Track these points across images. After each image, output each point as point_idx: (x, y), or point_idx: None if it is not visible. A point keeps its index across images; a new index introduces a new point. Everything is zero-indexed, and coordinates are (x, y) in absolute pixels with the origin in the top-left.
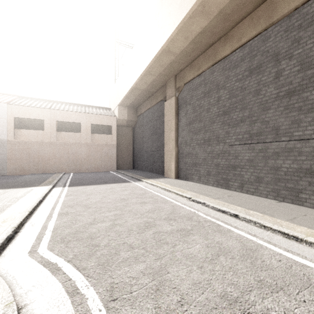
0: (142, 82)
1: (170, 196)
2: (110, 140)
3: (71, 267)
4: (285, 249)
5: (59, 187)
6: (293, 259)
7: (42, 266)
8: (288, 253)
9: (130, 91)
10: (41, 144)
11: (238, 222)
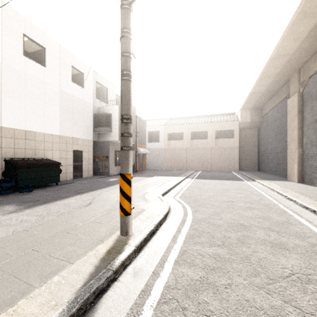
0: (259, 86)
1: (270, 193)
2: (232, 143)
3: (185, 203)
4: None
5: (189, 178)
6: None
7: (176, 201)
8: None
9: (249, 96)
10: (181, 150)
11: (311, 215)
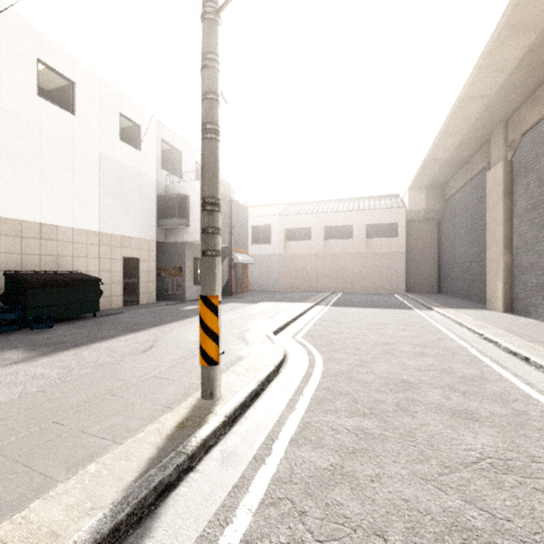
0: (439, 149)
1: (455, 330)
2: (394, 246)
3: (312, 347)
4: (540, 391)
5: (321, 305)
6: (529, 394)
7: (296, 343)
8: (533, 392)
9: (422, 166)
10: (308, 257)
11: (521, 365)
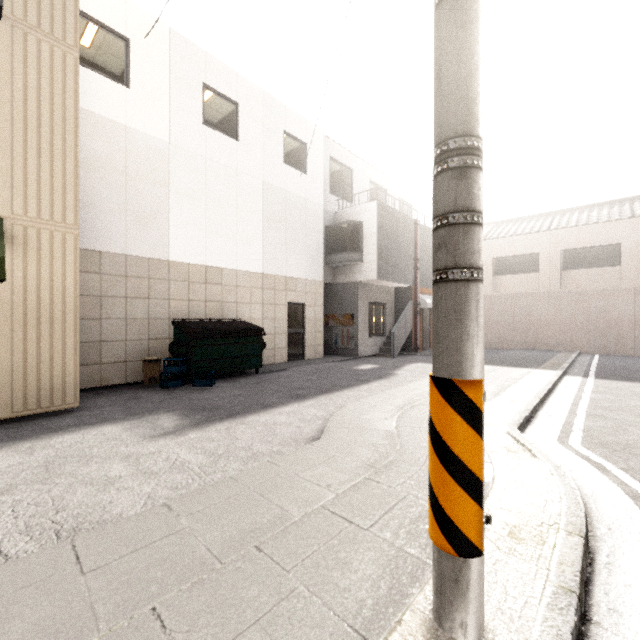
0: None
1: None
2: None
3: (627, 476)
4: None
5: (574, 375)
6: None
7: (579, 459)
8: None
9: None
10: (532, 297)
11: None
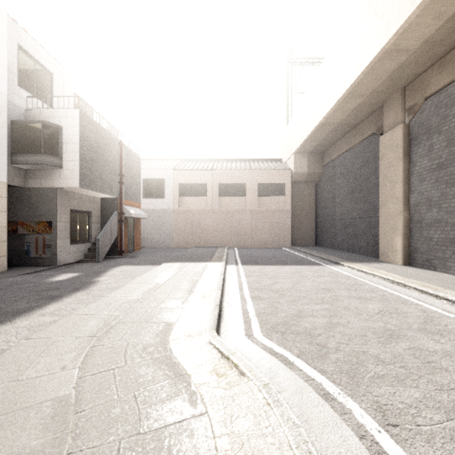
0: (338, 112)
1: (408, 293)
2: (282, 204)
3: (306, 365)
4: None
5: (231, 264)
6: None
7: (269, 354)
8: None
9: (315, 130)
10: (203, 212)
11: None
